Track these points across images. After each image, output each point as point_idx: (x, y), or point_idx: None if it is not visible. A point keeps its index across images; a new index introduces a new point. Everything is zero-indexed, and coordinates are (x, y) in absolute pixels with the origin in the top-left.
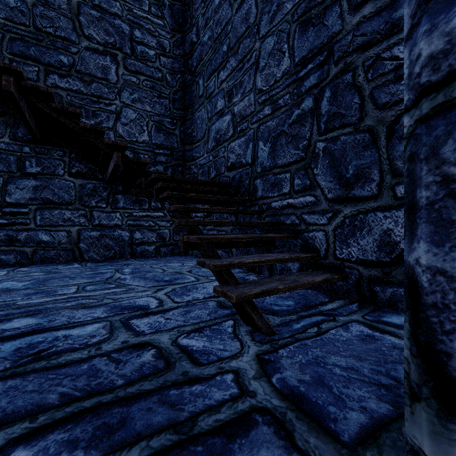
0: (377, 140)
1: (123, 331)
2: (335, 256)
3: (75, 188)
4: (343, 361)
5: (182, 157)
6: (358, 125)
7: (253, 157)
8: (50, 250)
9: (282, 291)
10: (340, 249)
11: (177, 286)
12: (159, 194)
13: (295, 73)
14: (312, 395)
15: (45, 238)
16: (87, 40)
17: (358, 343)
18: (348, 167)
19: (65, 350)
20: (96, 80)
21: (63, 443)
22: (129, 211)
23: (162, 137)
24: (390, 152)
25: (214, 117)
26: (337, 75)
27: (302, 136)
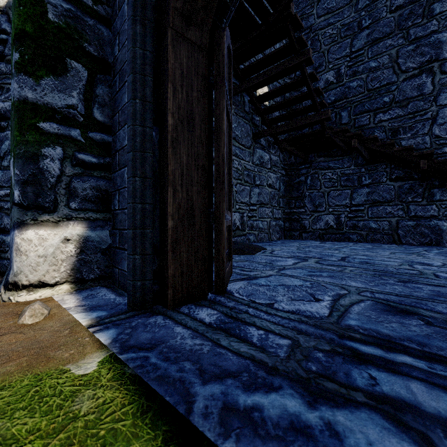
0: None
1: (406, 266)
2: None
3: (394, 189)
4: None
5: None
6: None
7: None
8: (376, 234)
9: None
10: None
11: None
12: None
13: None
14: None
15: (374, 226)
16: (404, 73)
17: None
18: None
19: (377, 264)
20: (412, 100)
21: (372, 273)
22: (446, 203)
23: None
24: None
25: None
26: None
27: None
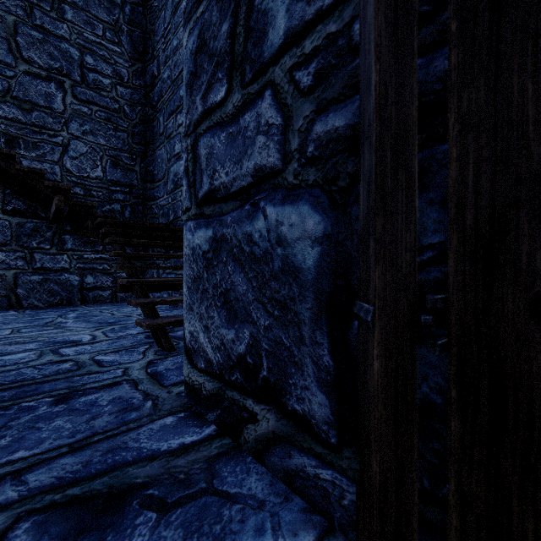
0: None
1: (51, 355)
2: None
3: (12, 227)
4: None
5: (143, 195)
6: None
7: None
8: None
9: None
10: None
11: (118, 326)
12: (106, 238)
13: None
14: (167, 373)
15: None
16: (26, 63)
17: None
18: None
19: None
20: (38, 108)
21: None
22: (79, 254)
23: (119, 174)
24: None
25: (172, 159)
26: None
27: None
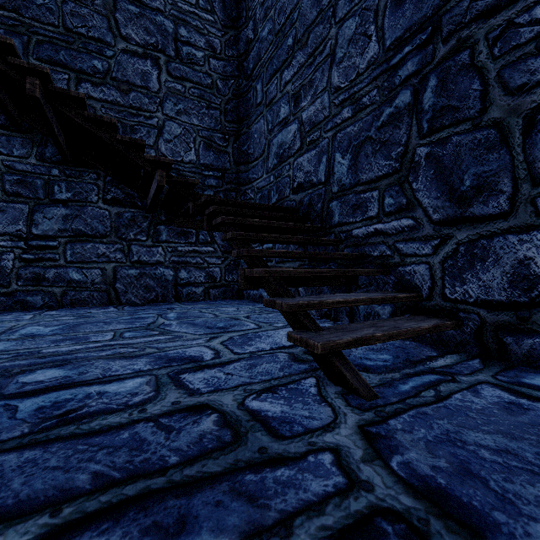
0: (508, 137)
1: (173, 389)
2: (444, 296)
3: (111, 217)
4: (488, 440)
5: (236, 179)
6: (479, 120)
7: (327, 174)
8: (82, 291)
9: (380, 339)
10: (452, 287)
11: (234, 333)
12: (211, 221)
13: (385, 60)
14: (459, 491)
15: (77, 276)
16: (124, 41)
17: (502, 414)
18: (464, 176)
19: (99, 411)
20: (135, 88)
21: None
22: (173, 246)
23: (211, 156)
24: (529, 151)
25: (275, 129)
26: (447, 56)
27: (395, 141)
